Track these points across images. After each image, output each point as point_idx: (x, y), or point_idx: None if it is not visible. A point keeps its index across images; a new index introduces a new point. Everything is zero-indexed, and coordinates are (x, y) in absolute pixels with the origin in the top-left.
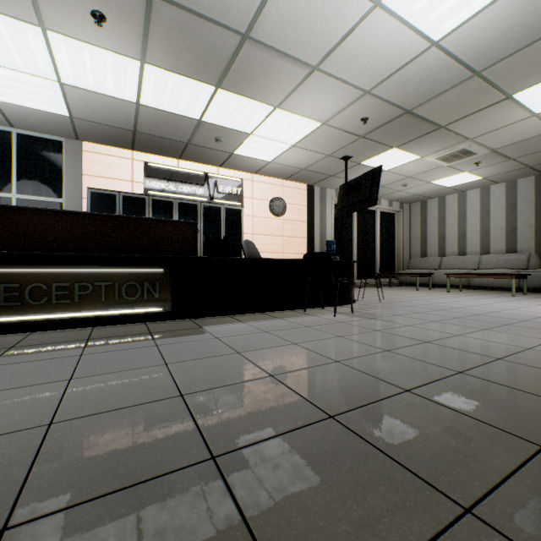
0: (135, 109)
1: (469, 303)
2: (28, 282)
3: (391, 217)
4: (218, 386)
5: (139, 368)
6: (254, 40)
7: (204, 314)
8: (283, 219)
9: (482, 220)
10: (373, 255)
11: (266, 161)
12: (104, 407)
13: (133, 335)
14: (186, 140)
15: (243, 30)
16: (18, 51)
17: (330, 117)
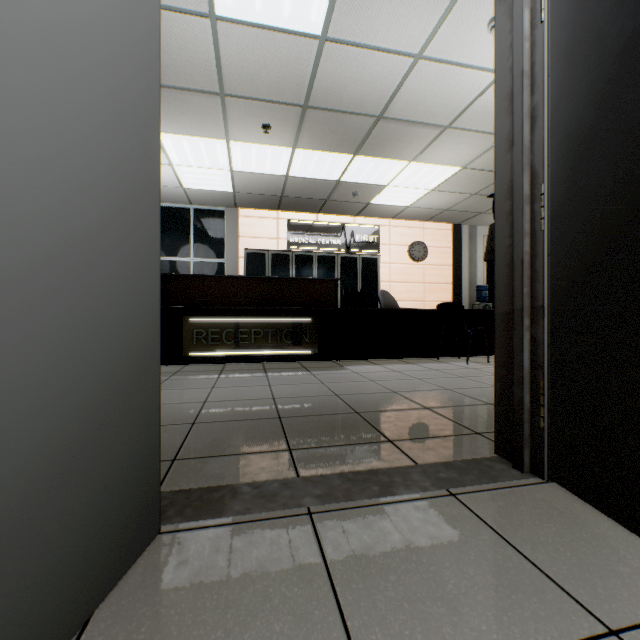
0: (284, 180)
1: None
2: (224, 328)
3: None
4: (358, 393)
5: (306, 383)
6: (387, 118)
7: (343, 358)
8: (424, 264)
9: None
10: None
11: (404, 207)
12: (296, 395)
13: (293, 368)
14: (325, 198)
15: (377, 113)
16: (208, 156)
17: (469, 162)
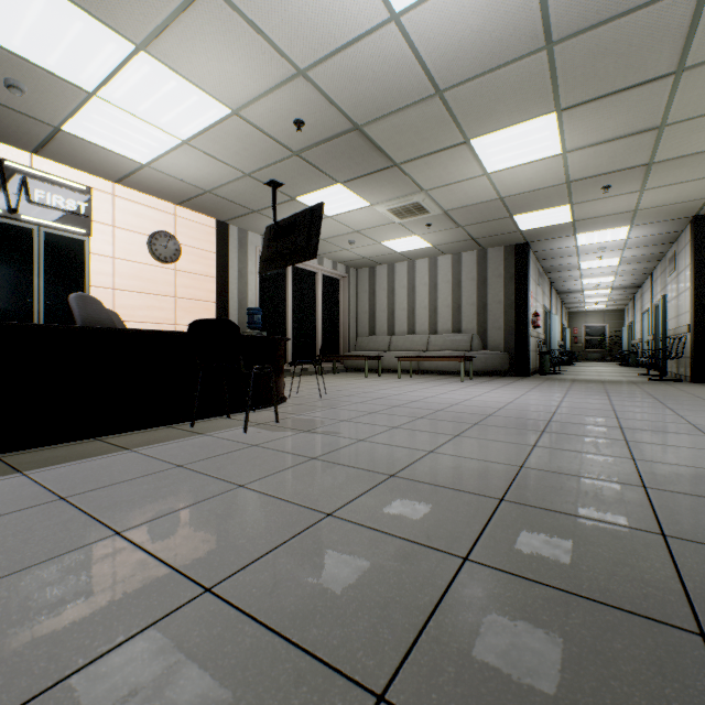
0: None
1: (426, 394)
2: None
3: (336, 284)
4: None
5: None
6: None
7: None
8: (175, 268)
9: (431, 294)
10: (314, 332)
11: (138, 163)
12: None
13: None
14: None
15: None
16: None
17: (245, 103)
